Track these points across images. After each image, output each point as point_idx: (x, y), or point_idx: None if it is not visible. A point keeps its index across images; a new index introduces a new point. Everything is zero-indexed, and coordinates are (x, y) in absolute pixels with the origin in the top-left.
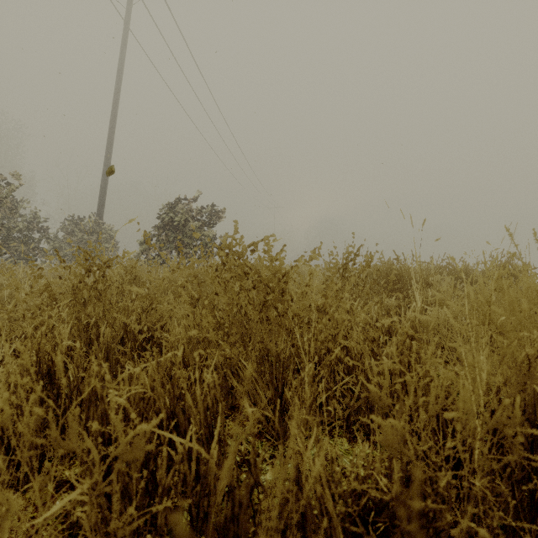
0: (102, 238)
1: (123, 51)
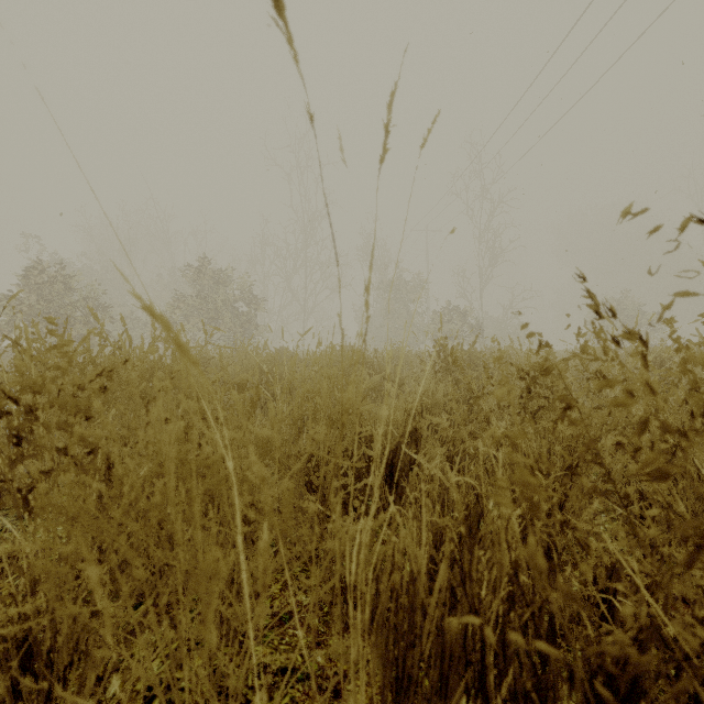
0: None
1: None
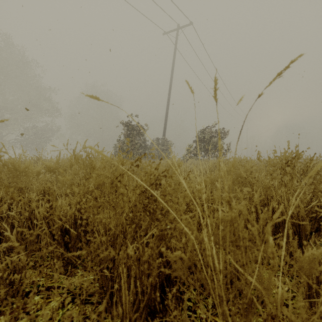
0: (166, 147)
1: (174, 58)
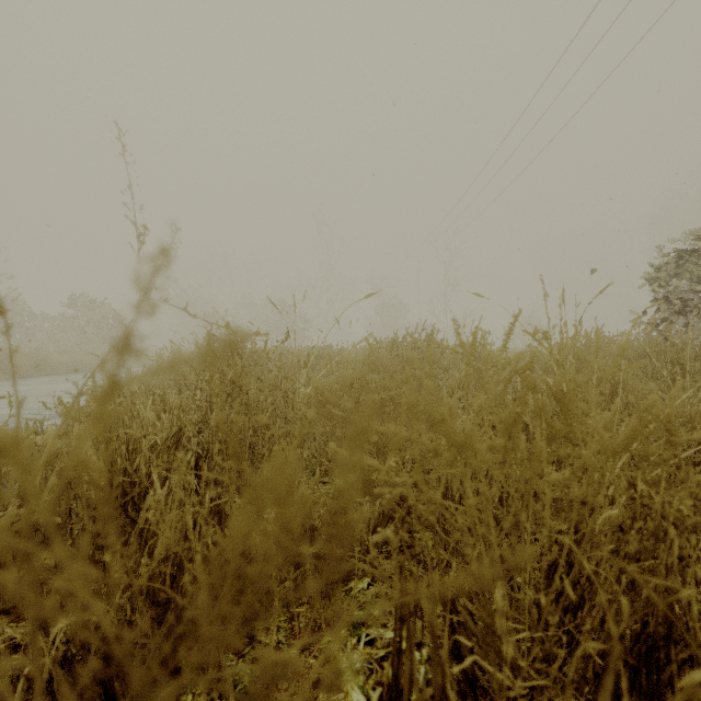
0: None
1: None
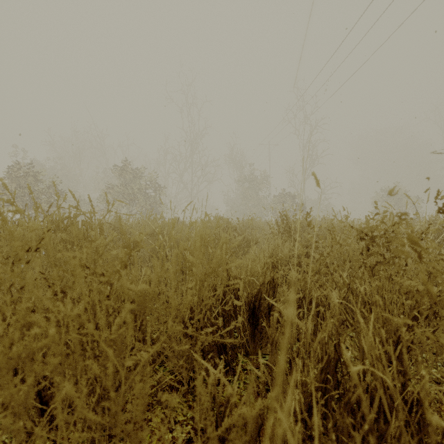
0: None
1: None
